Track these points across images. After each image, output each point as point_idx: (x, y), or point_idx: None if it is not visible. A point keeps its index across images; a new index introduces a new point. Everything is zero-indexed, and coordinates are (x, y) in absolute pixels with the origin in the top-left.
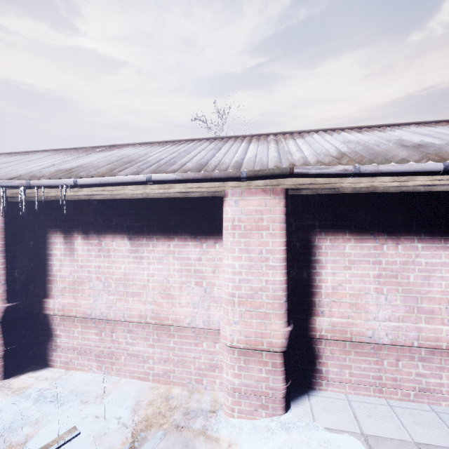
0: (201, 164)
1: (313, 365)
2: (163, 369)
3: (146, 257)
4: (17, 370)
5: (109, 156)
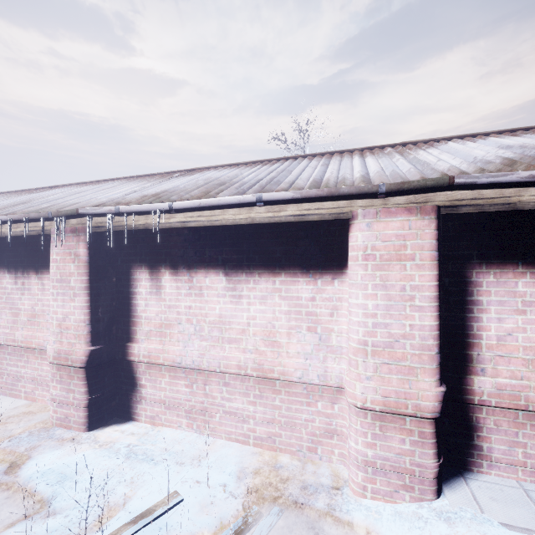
0: (316, 181)
1: (469, 439)
2: (266, 432)
3: (246, 296)
4: (100, 422)
5: (192, 180)
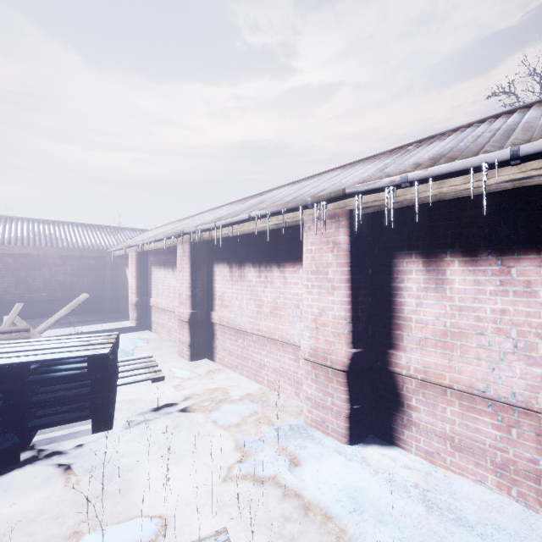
0: None
1: None
2: None
3: None
4: (360, 439)
5: (458, 139)
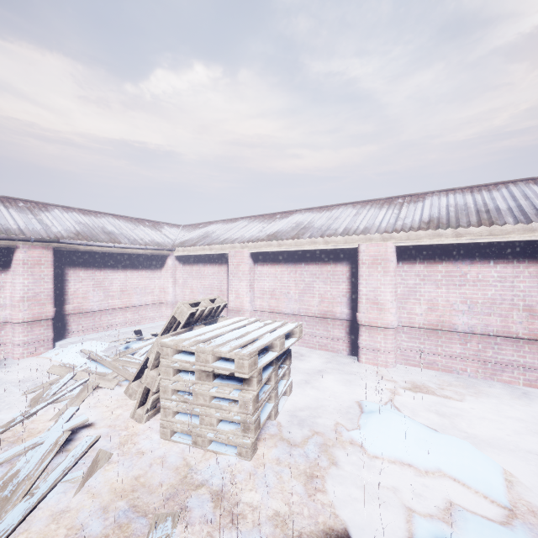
0: None
1: (65, 327)
2: None
3: None
4: None
5: None
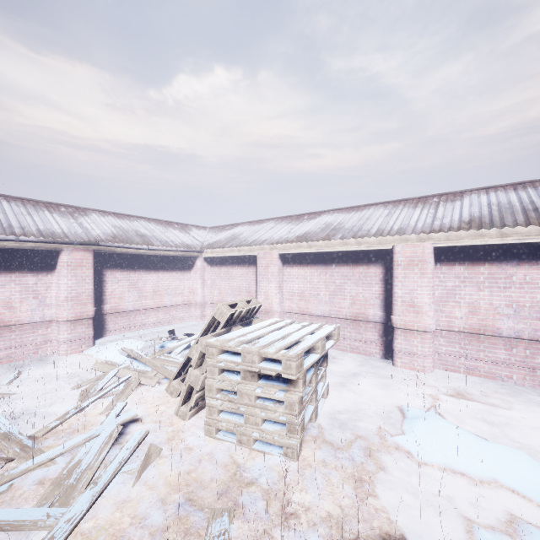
0: (39, 231)
1: (103, 326)
2: (5, 354)
3: None
4: None
5: None
